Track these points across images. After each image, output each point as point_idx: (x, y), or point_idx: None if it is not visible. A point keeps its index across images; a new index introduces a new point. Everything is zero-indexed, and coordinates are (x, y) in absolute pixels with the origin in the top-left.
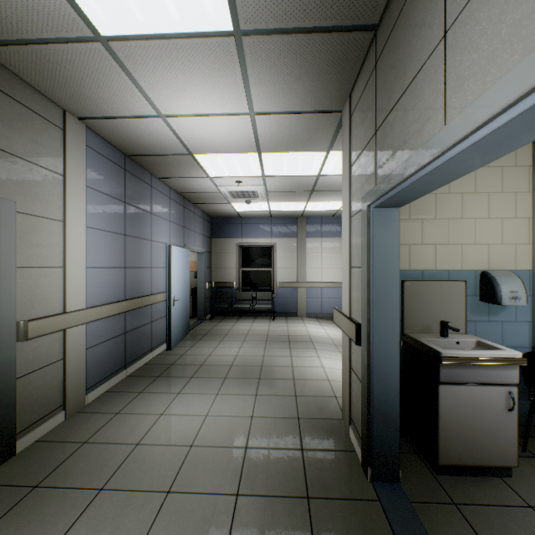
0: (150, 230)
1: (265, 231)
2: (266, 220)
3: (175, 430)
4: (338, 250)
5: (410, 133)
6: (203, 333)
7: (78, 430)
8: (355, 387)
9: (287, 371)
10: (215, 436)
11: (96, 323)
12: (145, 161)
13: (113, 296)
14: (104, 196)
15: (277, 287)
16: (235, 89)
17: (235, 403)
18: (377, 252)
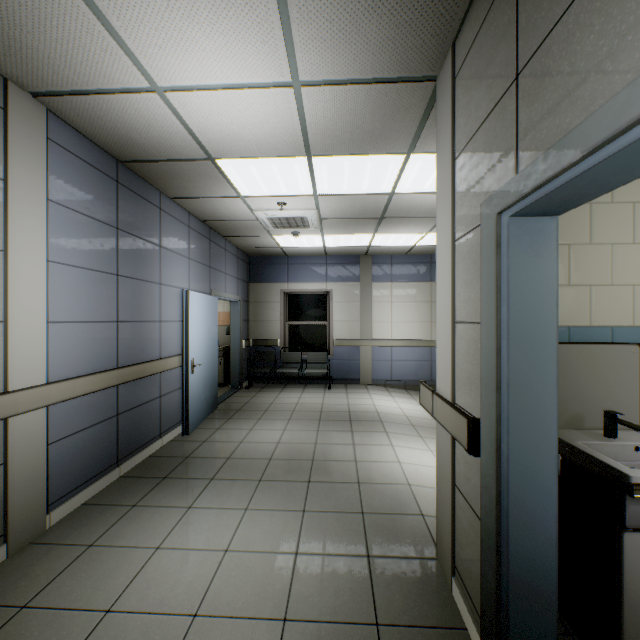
0: (158, 269)
1: (318, 274)
2: (319, 259)
3: (174, 582)
4: (413, 298)
5: (637, 24)
6: (236, 409)
7: (21, 579)
8: (464, 519)
9: (349, 469)
10: (235, 595)
11: (67, 404)
12: (148, 171)
13: (96, 363)
14: (82, 216)
15: (333, 347)
16: (267, 34)
17: (271, 526)
18: (516, 295)
